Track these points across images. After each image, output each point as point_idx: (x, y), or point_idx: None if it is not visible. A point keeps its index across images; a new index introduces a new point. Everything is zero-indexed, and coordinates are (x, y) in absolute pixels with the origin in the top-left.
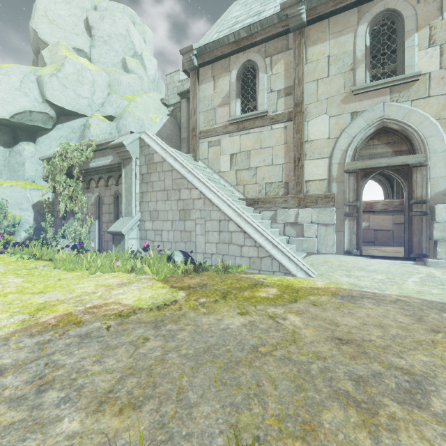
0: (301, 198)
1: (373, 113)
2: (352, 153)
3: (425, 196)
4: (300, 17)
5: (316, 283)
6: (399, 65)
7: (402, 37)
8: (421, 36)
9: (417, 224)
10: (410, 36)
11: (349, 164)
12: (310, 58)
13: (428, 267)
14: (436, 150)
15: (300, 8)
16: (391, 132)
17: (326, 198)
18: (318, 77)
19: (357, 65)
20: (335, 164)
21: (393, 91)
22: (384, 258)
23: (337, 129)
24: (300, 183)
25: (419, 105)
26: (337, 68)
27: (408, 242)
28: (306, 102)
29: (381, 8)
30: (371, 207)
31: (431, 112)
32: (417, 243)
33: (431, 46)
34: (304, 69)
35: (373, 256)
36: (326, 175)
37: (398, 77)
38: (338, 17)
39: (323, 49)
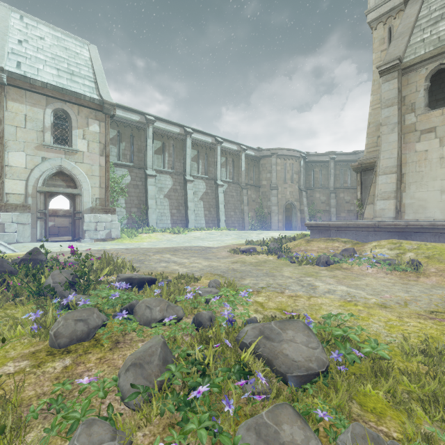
0: (2, 205)
1: (55, 162)
2: (42, 181)
3: (81, 210)
4: (2, 78)
5: (21, 253)
6: (70, 141)
7: (71, 128)
8: (80, 132)
9: (78, 223)
10: (75, 130)
11: (41, 188)
12: (10, 108)
13: (81, 243)
14: (86, 189)
15: (2, 74)
16: (65, 175)
17: (24, 207)
18: (17, 124)
19: (46, 131)
20: (31, 186)
21: (66, 154)
22: (62, 241)
23: (32, 164)
24: (1, 194)
25: (79, 165)
26: (32, 126)
27: (74, 232)
28: (7, 138)
29: (60, 106)
30: (56, 213)
31: (84, 170)
32: (78, 232)
33: (84, 139)
34: (5, 114)
35: (55, 241)
36: (24, 191)
37: (69, 148)
38: (33, 94)
39: (22, 108)
